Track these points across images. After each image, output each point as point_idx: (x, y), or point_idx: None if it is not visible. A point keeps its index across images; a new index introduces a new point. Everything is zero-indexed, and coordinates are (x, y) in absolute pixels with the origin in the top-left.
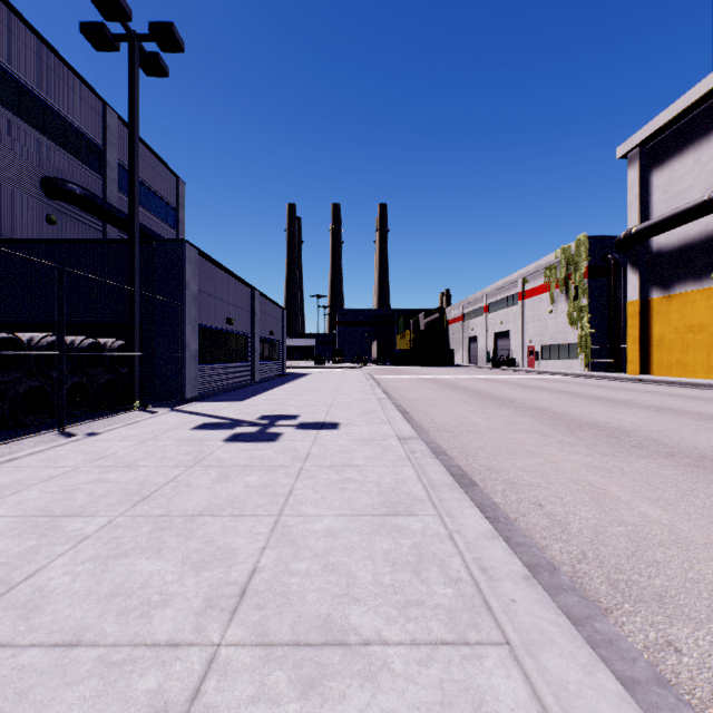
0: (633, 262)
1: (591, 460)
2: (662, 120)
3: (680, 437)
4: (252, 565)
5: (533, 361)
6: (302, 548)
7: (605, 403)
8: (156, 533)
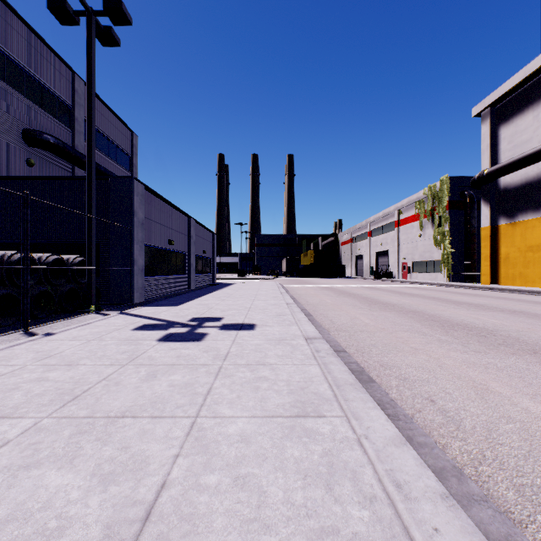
0: (485, 197)
1: (467, 357)
2: (508, 86)
3: (536, 336)
4: (162, 478)
5: (406, 274)
6: (214, 456)
7: (468, 307)
8: (75, 437)
